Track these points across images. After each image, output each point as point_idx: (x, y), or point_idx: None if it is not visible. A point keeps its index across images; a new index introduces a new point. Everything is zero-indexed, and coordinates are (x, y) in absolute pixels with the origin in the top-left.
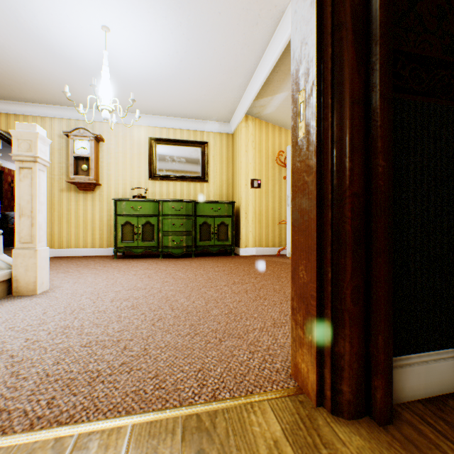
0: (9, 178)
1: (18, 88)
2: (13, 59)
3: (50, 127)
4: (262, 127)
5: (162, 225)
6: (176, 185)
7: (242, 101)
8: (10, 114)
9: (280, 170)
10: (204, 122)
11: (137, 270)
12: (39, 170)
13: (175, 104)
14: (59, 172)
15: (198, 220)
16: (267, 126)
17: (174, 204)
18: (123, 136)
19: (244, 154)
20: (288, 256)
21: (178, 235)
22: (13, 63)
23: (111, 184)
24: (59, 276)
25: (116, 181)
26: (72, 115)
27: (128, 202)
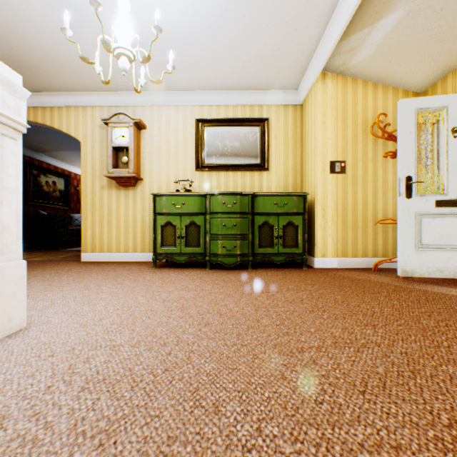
0: (75, 182)
1: (54, 72)
2: (37, 27)
3: (91, 117)
4: (346, 86)
5: (210, 227)
6: (228, 176)
7: (320, 45)
8: (54, 107)
9: (375, 146)
10: (263, 92)
11: (171, 291)
12: (1, 135)
13: (226, 69)
14: (100, 166)
15: (256, 219)
16: (355, 84)
17: (225, 198)
18: (166, 120)
19: (320, 127)
20: (400, 275)
21: (230, 240)
22: (39, 35)
23: (154, 178)
24: (67, 296)
25: (159, 175)
26: (113, 102)
27: (168, 197)
